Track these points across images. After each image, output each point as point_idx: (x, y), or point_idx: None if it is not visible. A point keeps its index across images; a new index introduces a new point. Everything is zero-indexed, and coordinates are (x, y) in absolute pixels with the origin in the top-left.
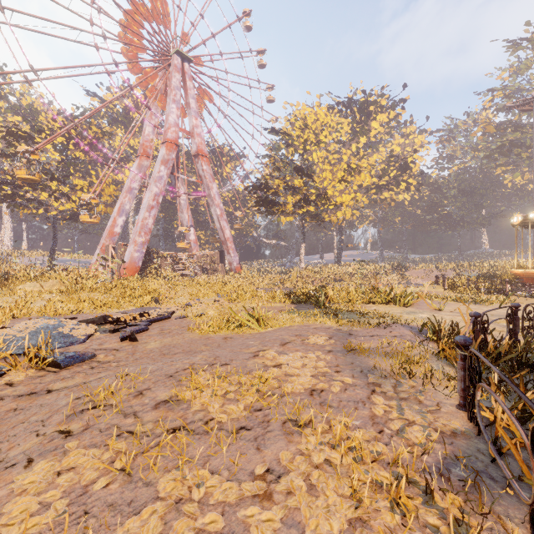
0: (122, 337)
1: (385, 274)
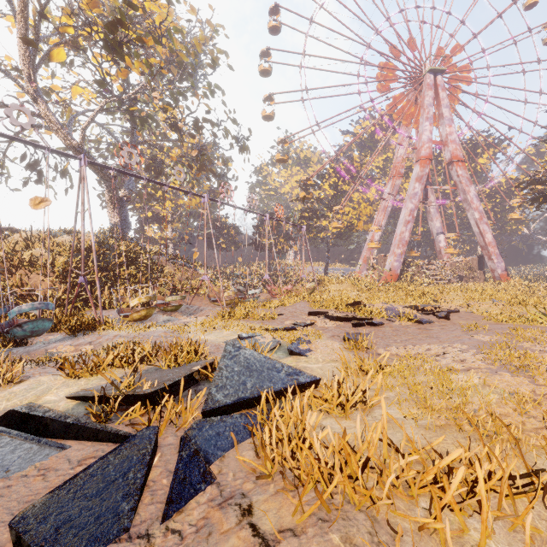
0: (440, 316)
1: None
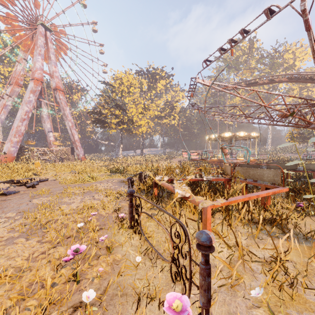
0: (28, 186)
1: (163, 160)
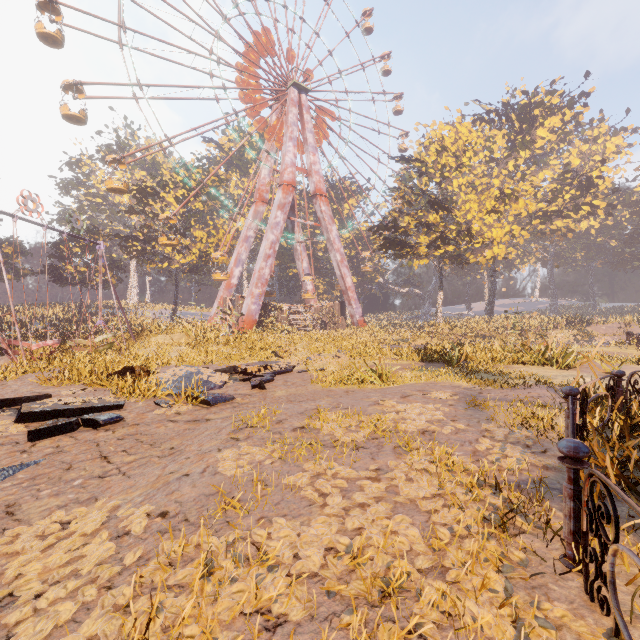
0: (253, 385)
1: (555, 329)
